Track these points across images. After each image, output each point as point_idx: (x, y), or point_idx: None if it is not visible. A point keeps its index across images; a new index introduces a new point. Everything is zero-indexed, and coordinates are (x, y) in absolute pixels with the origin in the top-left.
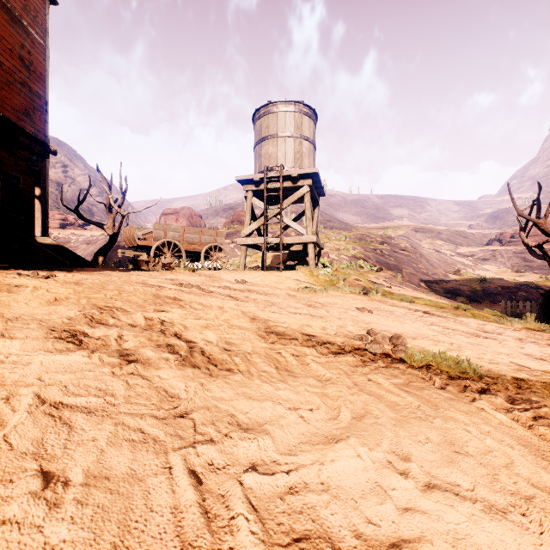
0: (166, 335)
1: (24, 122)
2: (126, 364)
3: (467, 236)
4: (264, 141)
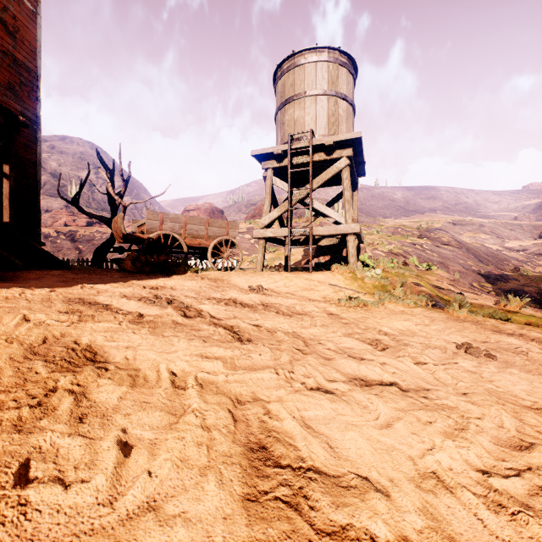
0: None
1: (7, 98)
2: None
3: (513, 229)
4: (287, 104)
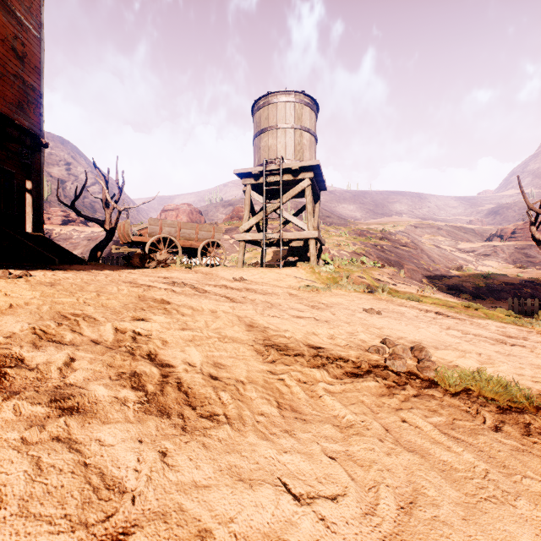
0: (135, 357)
1: (17, 115)
2: (57, 416)
3: (467, 232)
4: (263, 133)
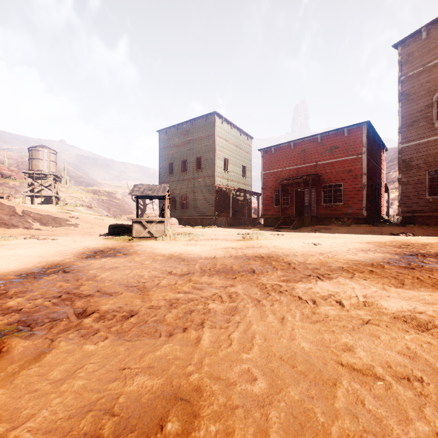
0: None
1: None
2: None
3: None
4: (34, 159)
